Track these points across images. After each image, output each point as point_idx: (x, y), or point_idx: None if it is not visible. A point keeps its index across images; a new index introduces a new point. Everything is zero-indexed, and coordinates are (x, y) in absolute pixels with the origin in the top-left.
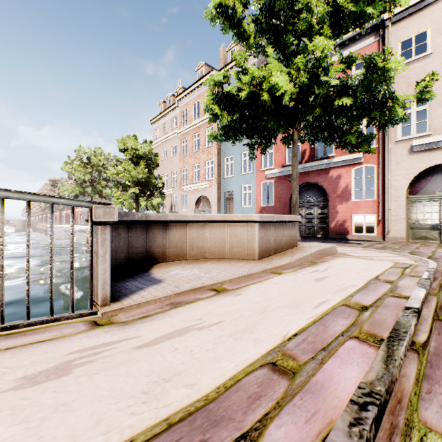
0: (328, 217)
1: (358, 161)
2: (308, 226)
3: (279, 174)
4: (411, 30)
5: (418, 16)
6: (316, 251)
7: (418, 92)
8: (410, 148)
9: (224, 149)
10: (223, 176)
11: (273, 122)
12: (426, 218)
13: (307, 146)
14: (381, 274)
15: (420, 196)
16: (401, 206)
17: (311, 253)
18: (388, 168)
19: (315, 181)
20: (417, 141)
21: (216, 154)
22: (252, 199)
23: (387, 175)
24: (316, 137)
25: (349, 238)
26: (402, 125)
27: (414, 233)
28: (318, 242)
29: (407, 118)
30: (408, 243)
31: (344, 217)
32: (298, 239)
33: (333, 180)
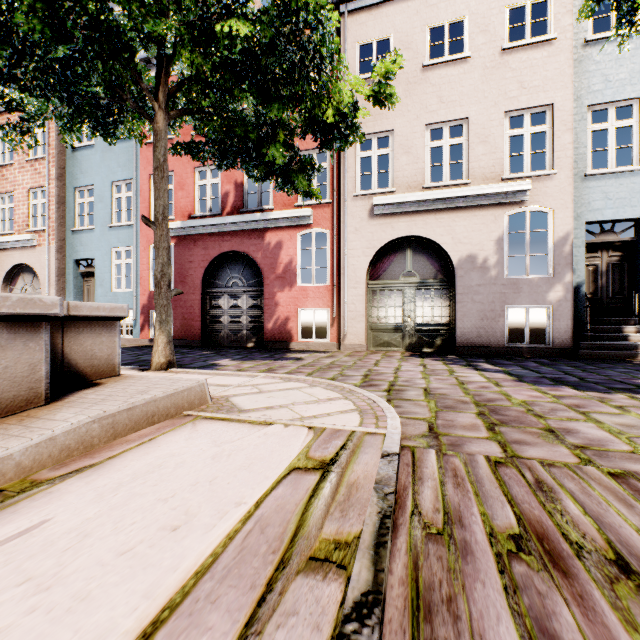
0: (264, 313)
1: (306, 221)
2: (233, 328)
3: (183, 231)
4: (373, 31)
5: (381, 13)
6: (91, 419)
7: (376, 83)
8: (371, 209)
9: (75, 170)
10: (72, 226)
11: (43, 23)
12: (389, 315)
13: (231, 186)
14: (194, 584)
15: (383, 282)
16: (361, 297)
17: (43, 440)
18: (345, 237)
19: (244, 250)
20: (379, 198)
21: (54, 176)
22: (133, 277)
23: (344, 247)
24: (224, 151)
25: (294, 348)
26: (365, 186)
27: (375, 338)
28: (231, 359)
29: (363, 137)
30: (368, 353)
31: (287, 312)
32: (118, 369)
33: (272, 250)
